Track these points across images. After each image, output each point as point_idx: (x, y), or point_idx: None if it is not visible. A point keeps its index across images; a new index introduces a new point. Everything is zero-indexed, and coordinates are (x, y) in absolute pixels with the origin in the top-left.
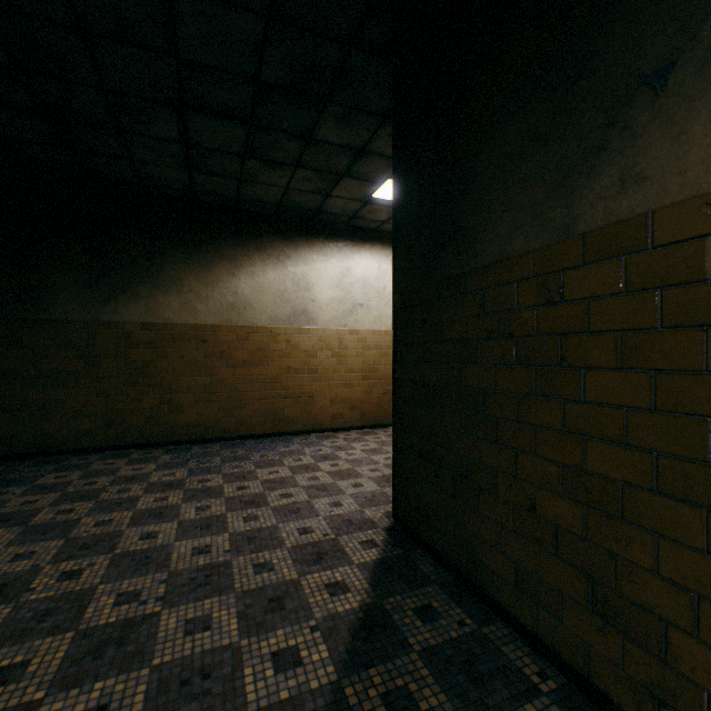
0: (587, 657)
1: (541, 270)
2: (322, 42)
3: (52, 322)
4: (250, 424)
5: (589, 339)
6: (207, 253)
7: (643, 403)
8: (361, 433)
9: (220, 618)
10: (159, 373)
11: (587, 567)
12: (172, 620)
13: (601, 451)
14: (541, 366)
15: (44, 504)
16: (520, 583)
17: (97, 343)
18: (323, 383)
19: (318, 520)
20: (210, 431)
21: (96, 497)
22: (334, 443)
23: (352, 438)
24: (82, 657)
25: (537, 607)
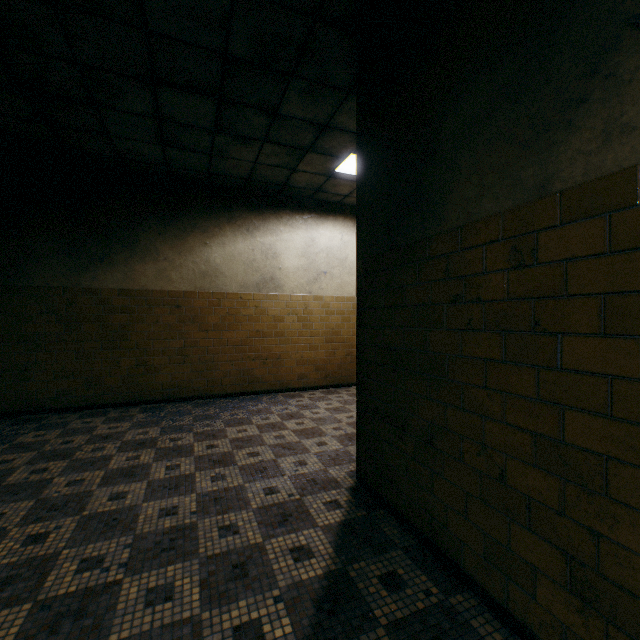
0: (564, 638)
1: (512, 232)
2: (287, 14)
3: (34, 289)
4: (221, 384)
5: (567, 303)
6: (180, 224)
7: (632, 372)
8: (325, 393)
9: (182, 587)
10: (135, 337)
11: (564, 543)
12: (133, 589)
13: (581, 422)
14: (512, 331)
15: (20, 463)
16: (488, 554)
17: (76, 309)
18: (290, 346)
19: (283, 480)
20: (184, 391)
21: (70, 456)
22: (300, 402)
23: (317, 397)
24: (37, 632)
25: (507, 580)
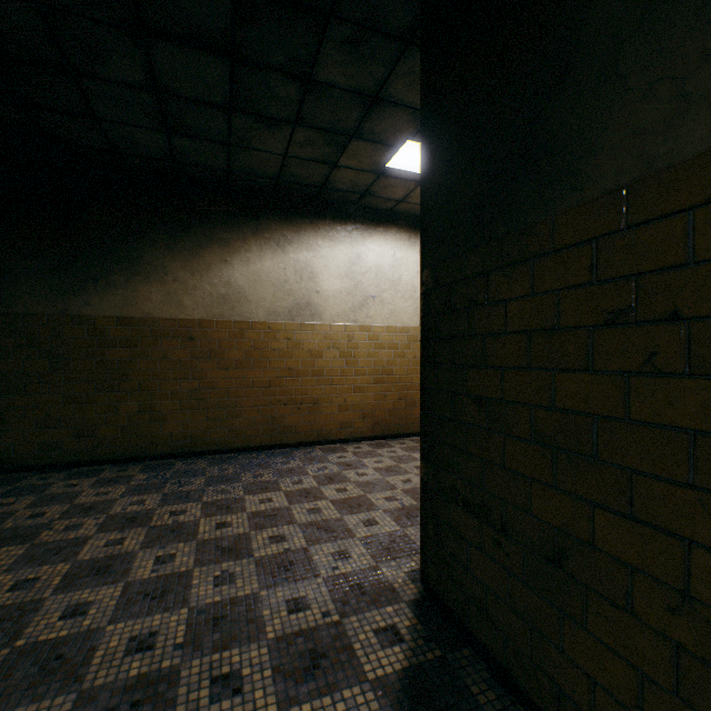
0: None
1: None
2: None
3: (11, 316)
4: (245, 435)
5: None
6: (194, 237)
7: None
8: (373, 445)
9: None
10: (138, 376)
11: None
12: None
13: None
14: None
15: None
16: None
17: (64, 341)
18: (330, 387)
19: (316, 584)
20: (198, 443)
21: (33, 537)
22: (342, 459)
23: (363, 451)
24: None
25: None
